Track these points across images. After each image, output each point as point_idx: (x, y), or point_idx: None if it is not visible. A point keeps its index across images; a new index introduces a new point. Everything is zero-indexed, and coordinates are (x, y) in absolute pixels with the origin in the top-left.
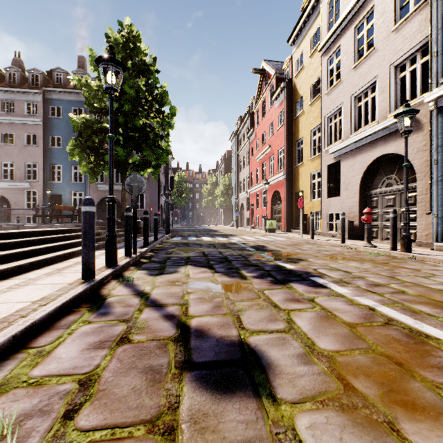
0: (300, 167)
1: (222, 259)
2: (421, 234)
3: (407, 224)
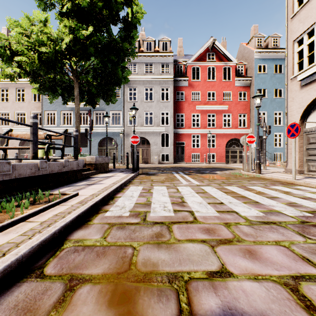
0: None
1: None
2: None
3: None
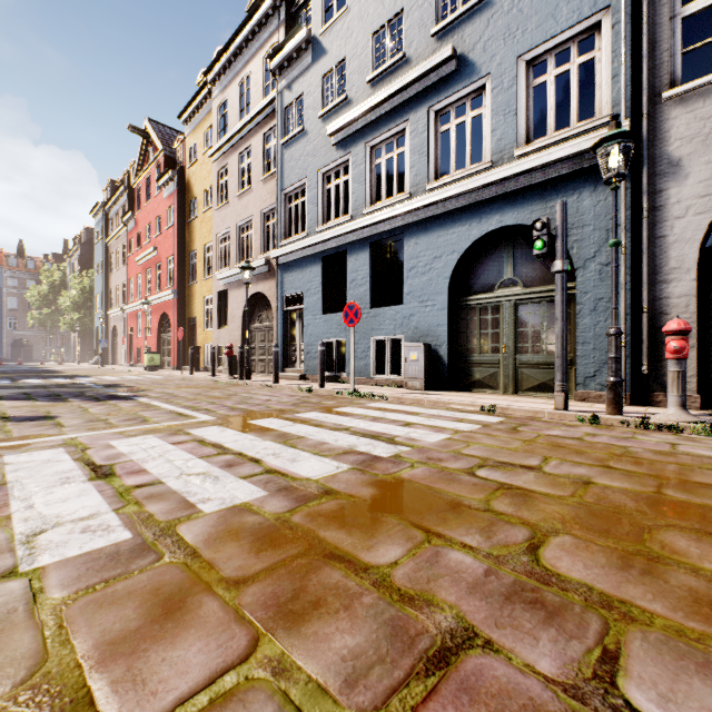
0: (195, 286)
1: (51, 395)
2: None
3: (248, 358)
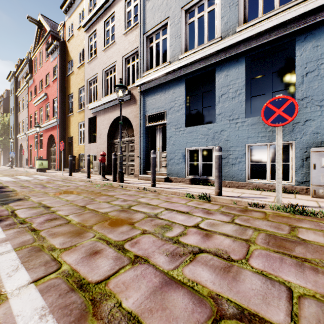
0: (71, 116)
1: None
2: (136, 169)
3: (121, 163)
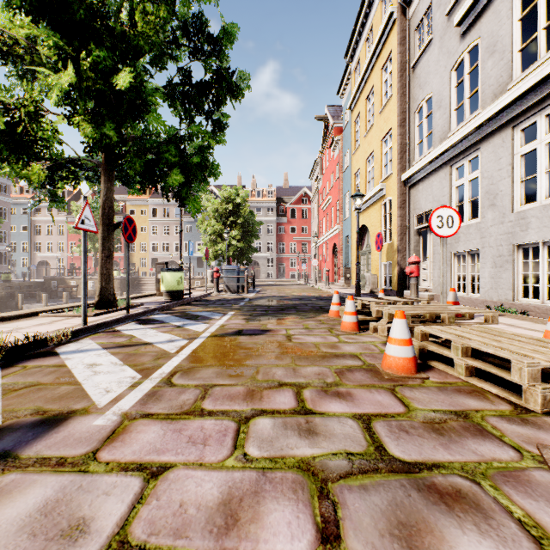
0: (134, 253)
1: None
2: None
3: None
